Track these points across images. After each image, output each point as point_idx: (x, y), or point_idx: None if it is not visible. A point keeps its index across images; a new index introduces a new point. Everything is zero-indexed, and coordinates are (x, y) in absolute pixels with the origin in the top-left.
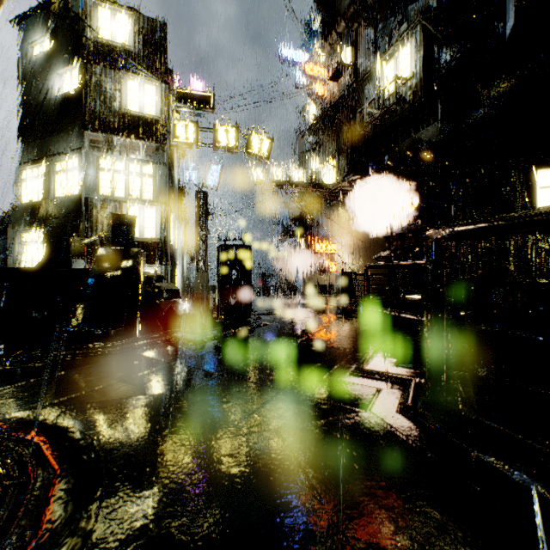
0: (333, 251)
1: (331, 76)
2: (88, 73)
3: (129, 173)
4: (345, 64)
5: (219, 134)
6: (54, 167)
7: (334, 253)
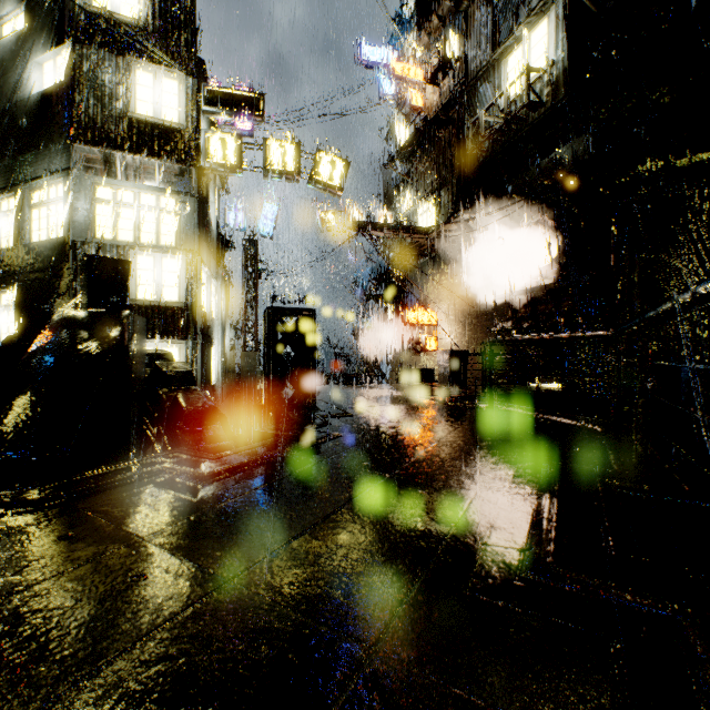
0: (432, 322)
1: (430, 76)
2: (77, 58)
3: (140, 206)
4: (450, 58)
5: (272, 153)
6: (30, 197)
7: (434, 325)
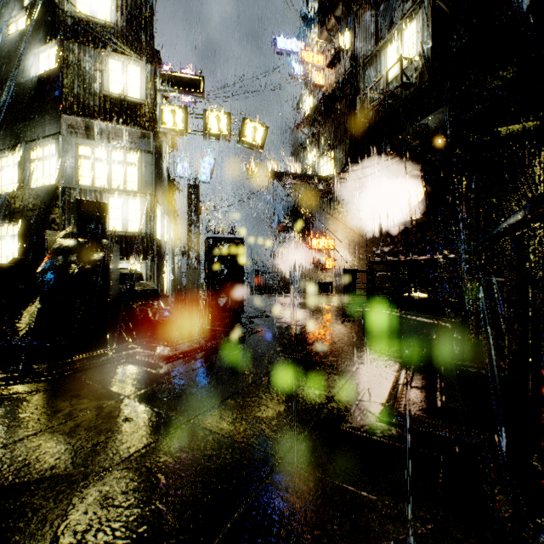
0: (330, 247)
1: (329, 62)
2: (65, 51)
3: (111, 161)
4: (343, 49)
5: (210, 120)
6: (30, 154)
7: (332, 249)
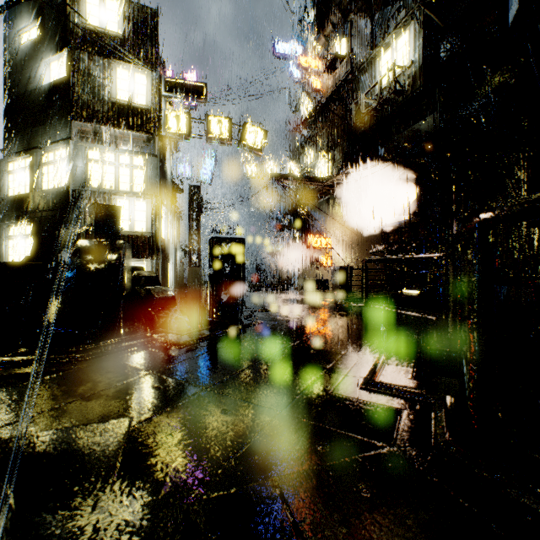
0: (327, 245)
1: (326, 67)
2: (76, 60)
3: (119, 164)
4: (340, 55)
5: (212, 125)
6: (41, 158)
7: (329, 248)
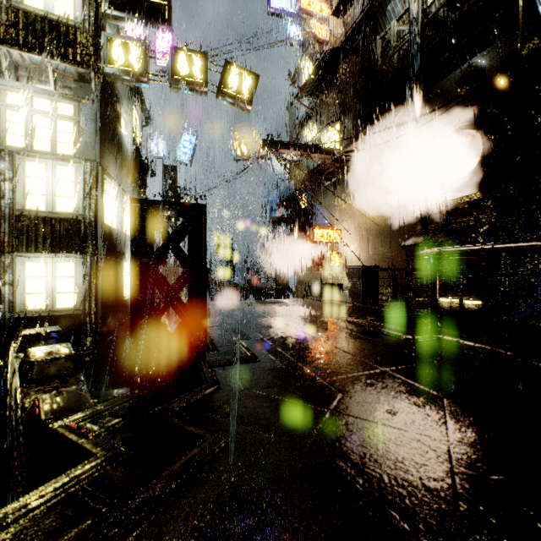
0: (336, 239)
1: (335, 7)
2: None
3: (32, 110)
4: None
5: (178, 61)
6: None
7: (338, 243)
